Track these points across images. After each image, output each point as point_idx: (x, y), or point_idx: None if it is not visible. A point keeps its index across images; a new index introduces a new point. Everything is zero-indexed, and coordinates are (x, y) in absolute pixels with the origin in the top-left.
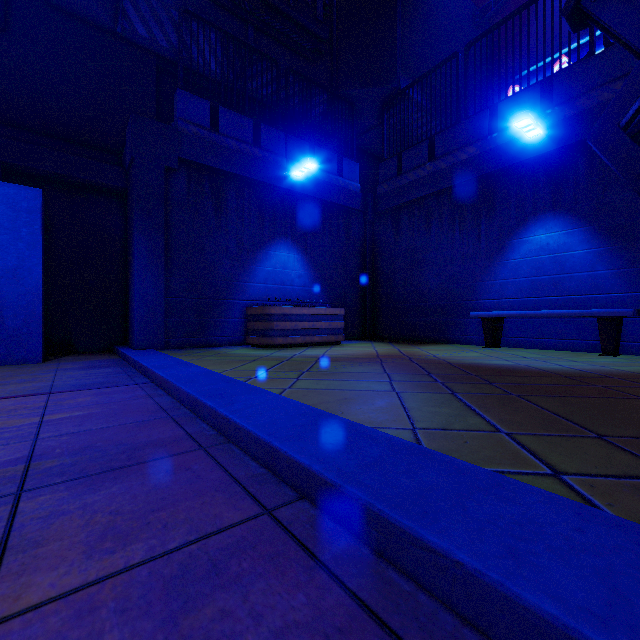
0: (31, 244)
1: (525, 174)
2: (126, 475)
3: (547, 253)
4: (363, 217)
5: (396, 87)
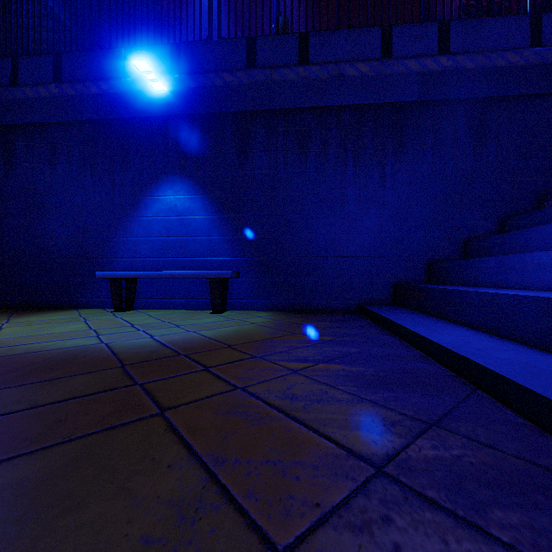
0: None
1: (157, 131)
2: None
3: (175, 214)
4: None
5: None
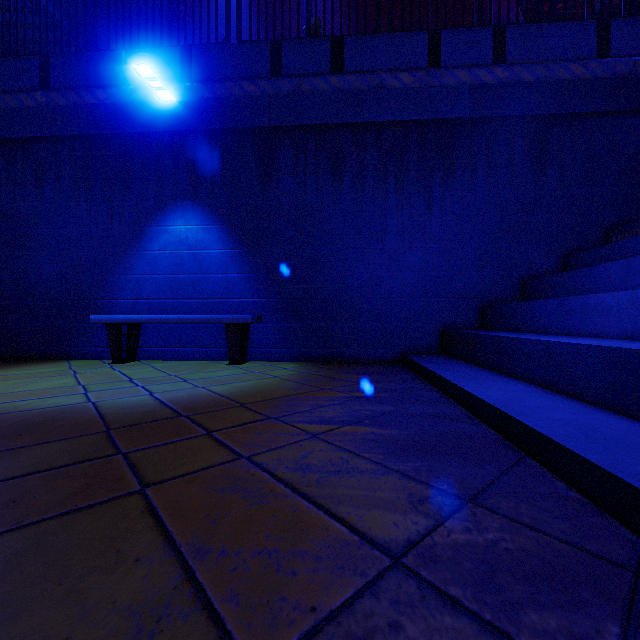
0: None
1: (165, 149)
2: None
3: (187, 248)
4: None
5: None
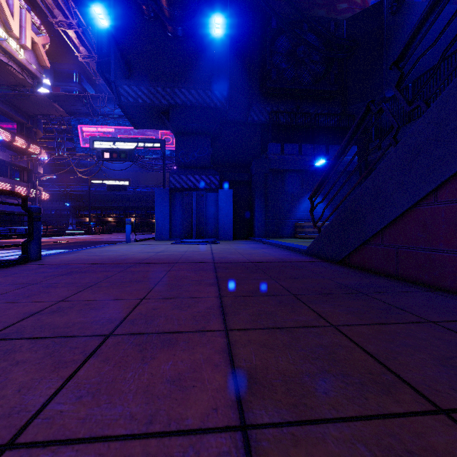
0: (230, 206)
1: None
2: (267, 249)
3: None
4: (359, 173)
5: (382, 97)
